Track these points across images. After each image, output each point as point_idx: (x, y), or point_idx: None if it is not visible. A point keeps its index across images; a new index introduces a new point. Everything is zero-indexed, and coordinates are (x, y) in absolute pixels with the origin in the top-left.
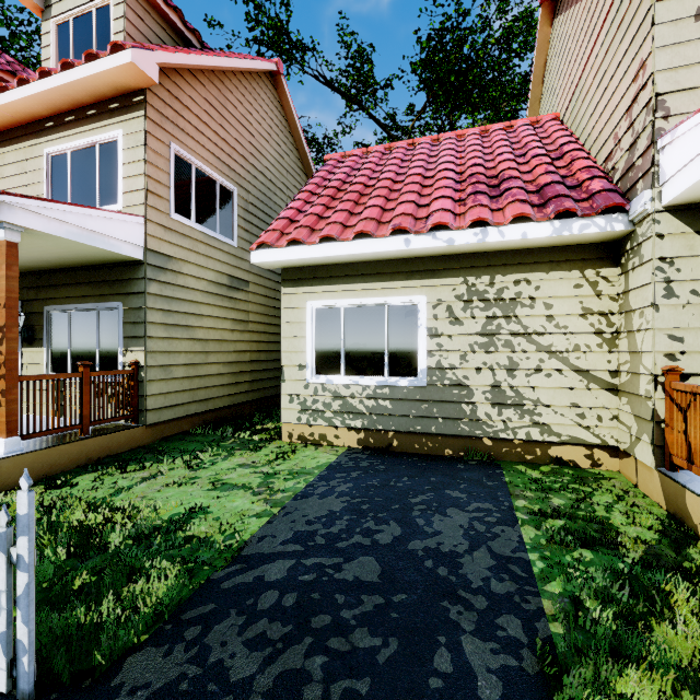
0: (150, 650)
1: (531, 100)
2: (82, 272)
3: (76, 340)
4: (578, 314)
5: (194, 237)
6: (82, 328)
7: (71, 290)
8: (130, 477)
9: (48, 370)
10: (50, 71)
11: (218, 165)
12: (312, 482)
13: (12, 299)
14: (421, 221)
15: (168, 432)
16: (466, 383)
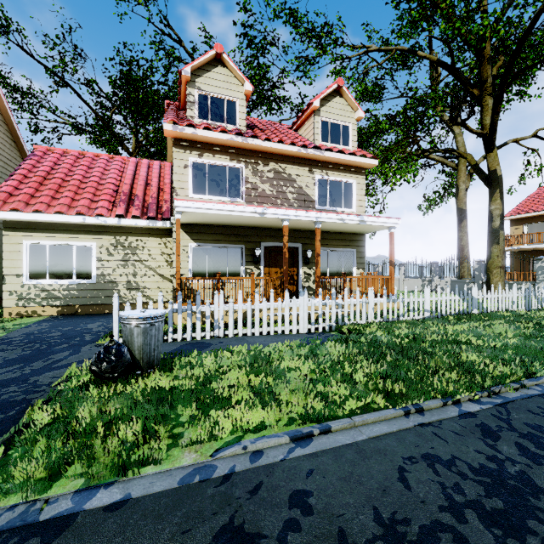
0: None
1: (168, 146)
2: None
3: None
4: (160, 254)
5: None
6: None
7: None
8: None
9: None
10: None
11: None
12: (30, 325)
13: None
14: (93, 210)
15: None
16: (115, 281)
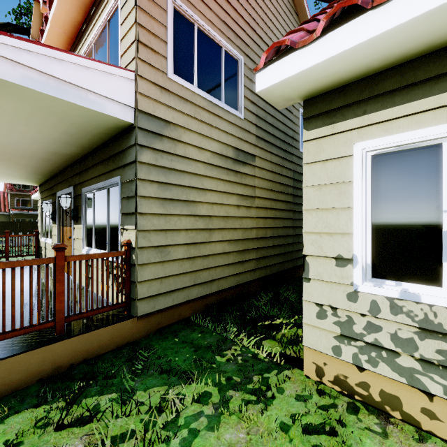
0: None
1: None
2: (98, 153)
3: (97, 218)
4: None
5: (195, 103)
6: (100, 206)
7: (93, 171)
8: None
9: (84, 244)
10: None
11: (222, 29)
12: None
13: None
14: None
15: (166, 321)
16: None
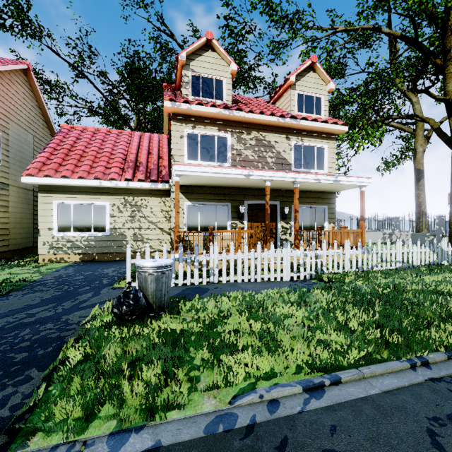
0: (16, 292)
1: (164, 121)
2: None
3: None
4: (160, 211)
5: None
6: None
7: None
8: None
9: None
10: None
11: None
12: (59, 269)
13: None
14: (107, 175)
15: None
16: (124, 233)
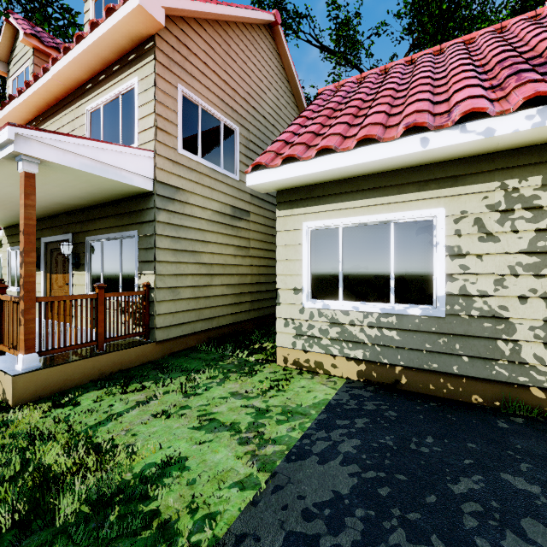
0: None
1: None
2: (110, 207)
3: (106, 265)
4: None
5: (199, 171)
6: (110, 255)
7: (103, 222)
8: (127, 399)
9: (88, 290)
10: (83, 35)
11: (221, 106)
12: (308, 431)
13: (30, 226)
14: (441, 116)
15: (176, 348)
16: (504, 315)
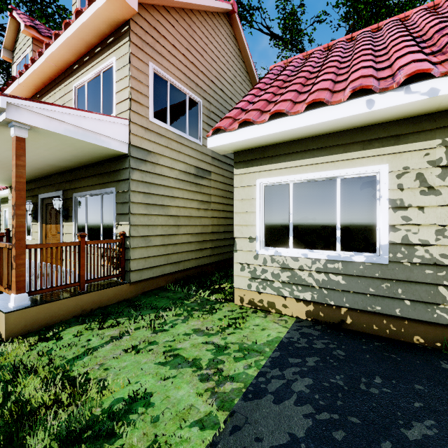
0: None
1: None
2: (93, 168)
3: (90, 217)
4: None
5: (168, 137)
6: (93, 208)
7: (87, 181)
8: (103, 334)
9: (75, 238)
10: (70, 22)
11: (187, 82)
12: (263, 369)
13: (21, 183)
14: (385, 80)
15: (148, 288)
16: (445, 262)
